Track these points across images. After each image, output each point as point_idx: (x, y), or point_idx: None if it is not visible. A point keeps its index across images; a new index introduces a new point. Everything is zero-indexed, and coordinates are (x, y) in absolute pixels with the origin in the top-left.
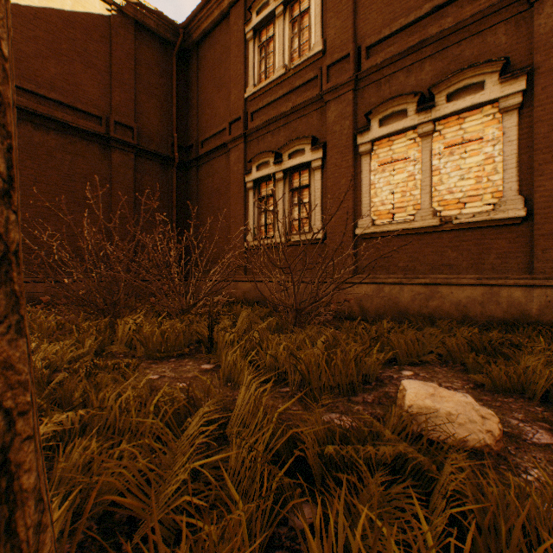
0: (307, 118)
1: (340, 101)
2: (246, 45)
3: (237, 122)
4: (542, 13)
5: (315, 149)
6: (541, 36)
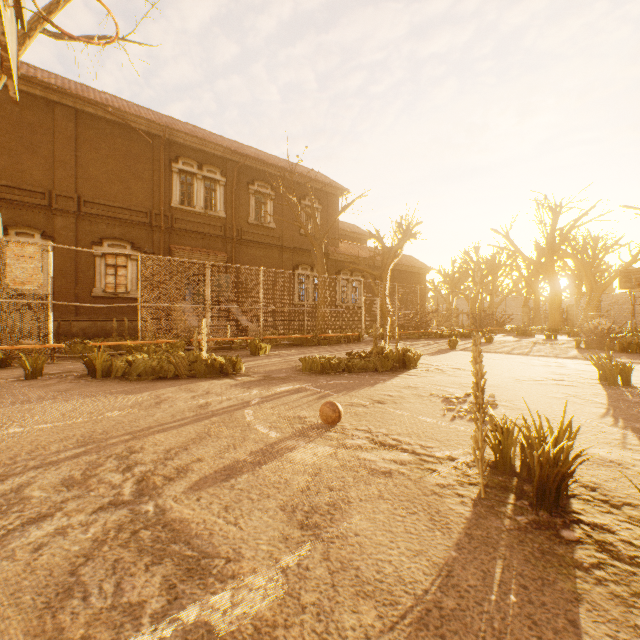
0: None
1: None
2: None
3: None
4: (58, 220)
5: None
6: (58, 228)
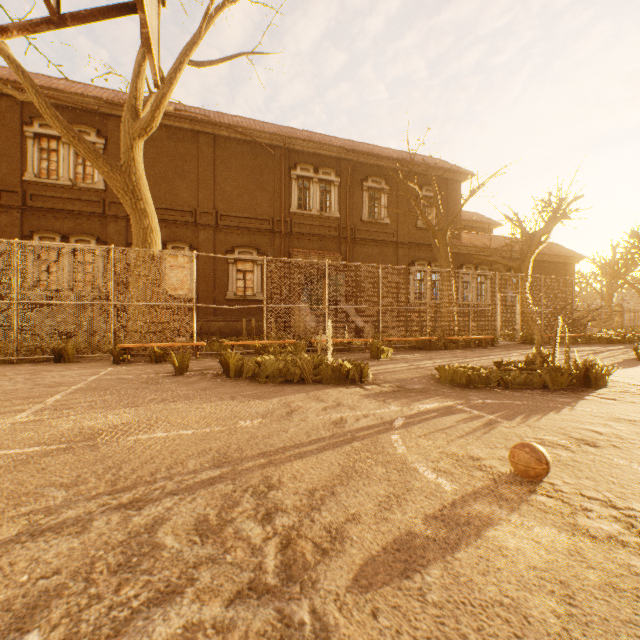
0: (92, 222)
1: (118, 224)
2: (23, 137)
3: (11, 193)
4: (201, 234)
5: (101, 244)
6: (201, 241)
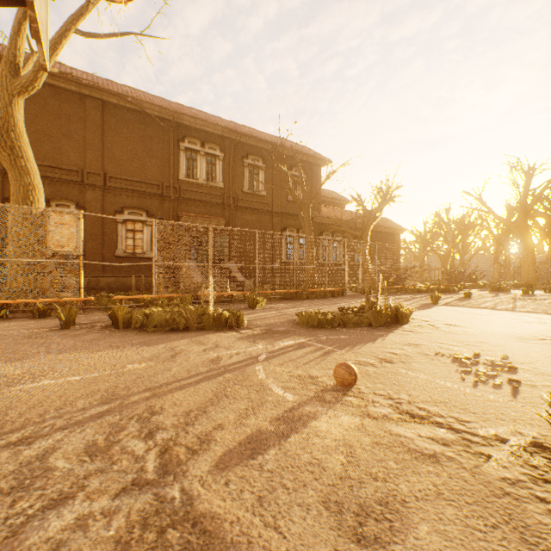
0: None
1: None
2: None
3: None
4: (89, 193)
5: None
6: (89, 200)
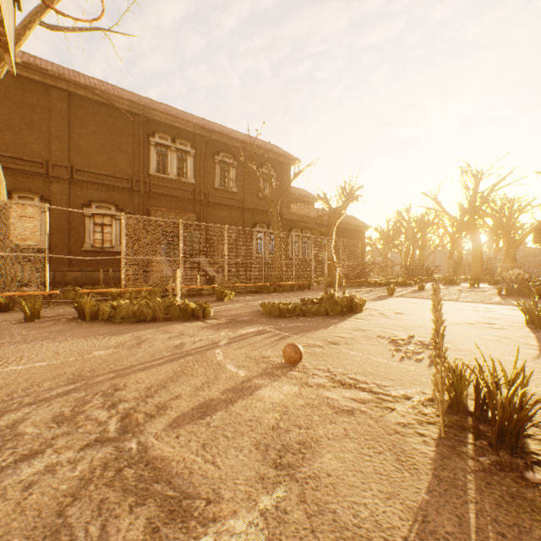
0: None
1: None
2: None
3: None
4: (54, 186)
5: None
6: (54, 193)
